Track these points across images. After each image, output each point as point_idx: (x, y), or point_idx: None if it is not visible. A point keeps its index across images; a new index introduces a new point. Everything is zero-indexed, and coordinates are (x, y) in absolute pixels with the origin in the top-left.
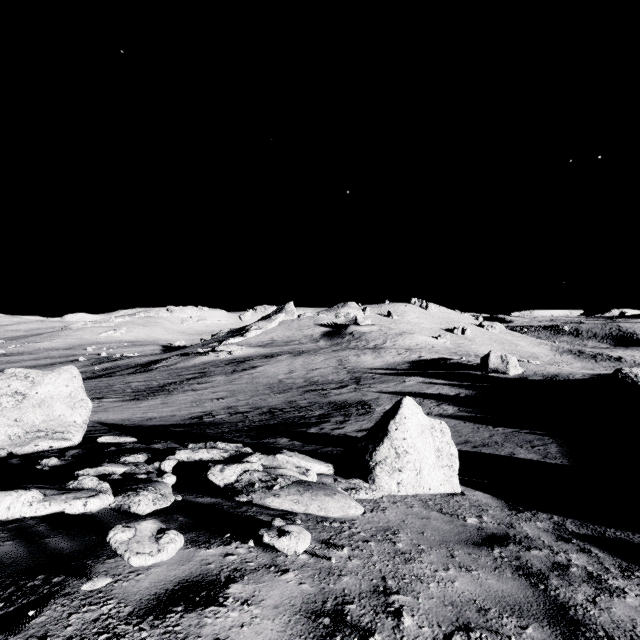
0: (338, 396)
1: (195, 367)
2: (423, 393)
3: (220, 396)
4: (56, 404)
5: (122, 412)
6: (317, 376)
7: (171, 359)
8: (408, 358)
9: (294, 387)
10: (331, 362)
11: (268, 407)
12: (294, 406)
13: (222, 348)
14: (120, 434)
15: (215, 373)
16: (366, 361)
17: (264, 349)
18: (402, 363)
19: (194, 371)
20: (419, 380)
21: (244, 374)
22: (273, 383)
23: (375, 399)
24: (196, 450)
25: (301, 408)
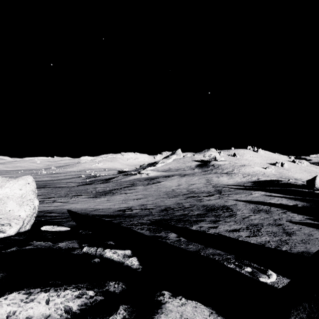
0: (208, 201)
1: (129, 181)
2: (268, 202)
3: (138, 197)
4: (9, 202)
5: (84, 204)
6: (194, 188)
7: (119, 177)
8: (250, 179)
9: (181, 194)
10: (202, 180)
11: (165, 206)
12: (181, 206)
13: (143, 172)
14: (70, 220)
15: (138, 184)
16: (223, 180)
17: (165, 173)
18: (247, 182)
19: (128, 183)
20: (262, 193)
21: (153, 185)
22: (169, 191)
23: (234, 205)
24: (34, 294)
25: (185, 208)
